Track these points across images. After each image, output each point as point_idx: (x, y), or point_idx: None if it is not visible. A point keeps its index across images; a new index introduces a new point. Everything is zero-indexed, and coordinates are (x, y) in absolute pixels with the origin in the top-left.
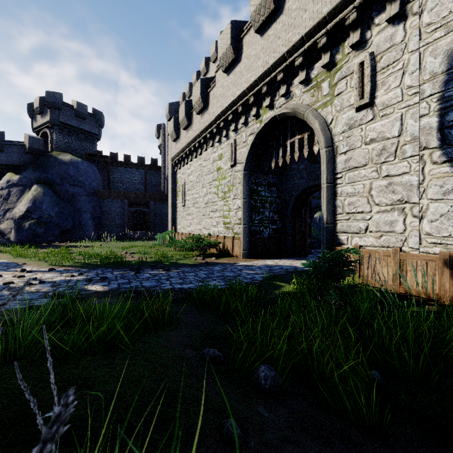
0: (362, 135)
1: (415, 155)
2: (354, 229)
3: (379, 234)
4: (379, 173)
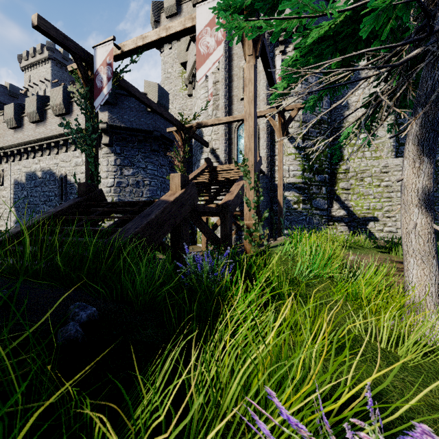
0: (2, 194)
1: (10, 204)
2: (1, 225)
3: (5, 226)
4: (5, 207)
